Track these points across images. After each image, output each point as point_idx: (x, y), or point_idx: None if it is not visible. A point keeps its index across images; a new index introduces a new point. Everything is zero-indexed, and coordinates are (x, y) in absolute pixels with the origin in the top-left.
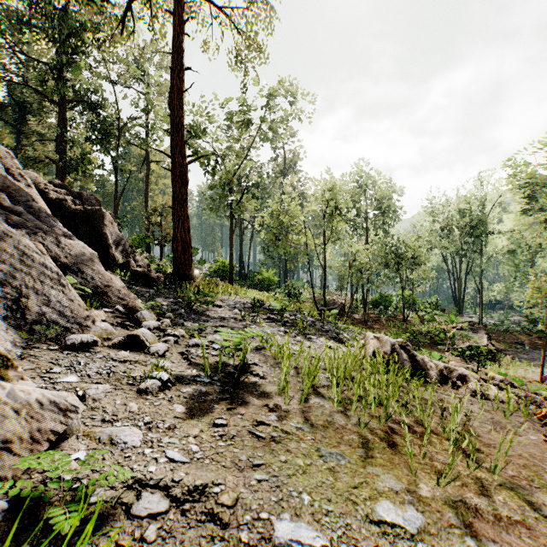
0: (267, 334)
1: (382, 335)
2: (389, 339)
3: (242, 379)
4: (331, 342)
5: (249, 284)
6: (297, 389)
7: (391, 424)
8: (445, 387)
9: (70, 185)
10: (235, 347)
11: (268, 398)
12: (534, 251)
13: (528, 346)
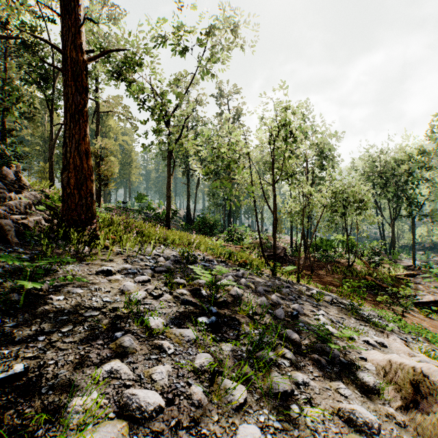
0: (145, 420)
1: None
2: None
3: None
4: (328, 384)
5: (191, 229)
6: None
7: None
8: None
9: (12, 129)
10: None
11: None
12: None
13: None
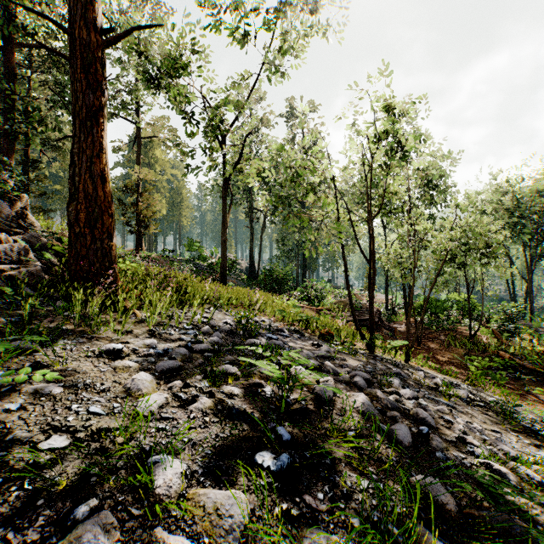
0: None
1: None
2: None
3: None
4: None
5: (255, 284)
6: None
7: None
8: None
9: (35, 160)
10: None
11: None
12: None
13: None
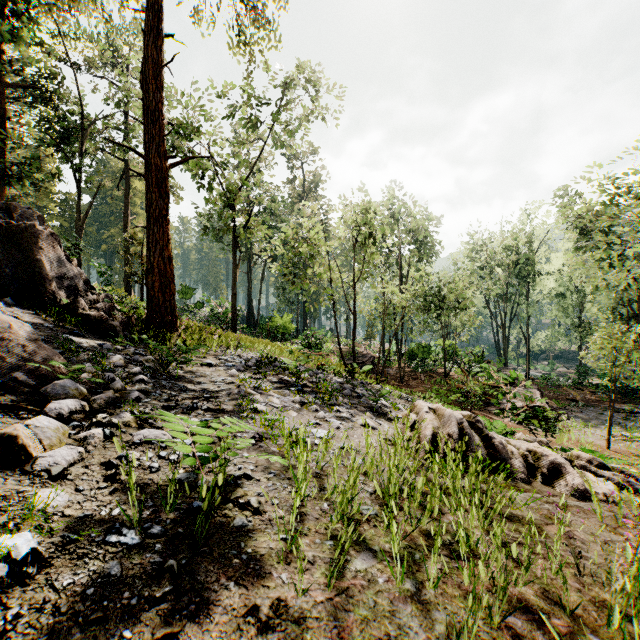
0: (276, 409)
1: (441, 406)
2: (453, 414)
3: (214, 522)
4: (367, 415)
5: (258, 332)
6: (322, 534)
7: (510, 618)
8: (535, 484)
9: (15, 200)
10: (217, 440)
11: (262, 576)
12: (584, 295)
13: (583, 403)
